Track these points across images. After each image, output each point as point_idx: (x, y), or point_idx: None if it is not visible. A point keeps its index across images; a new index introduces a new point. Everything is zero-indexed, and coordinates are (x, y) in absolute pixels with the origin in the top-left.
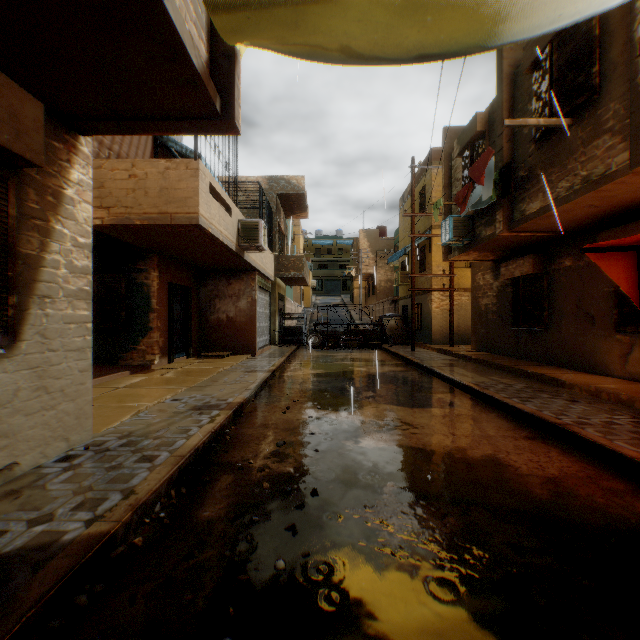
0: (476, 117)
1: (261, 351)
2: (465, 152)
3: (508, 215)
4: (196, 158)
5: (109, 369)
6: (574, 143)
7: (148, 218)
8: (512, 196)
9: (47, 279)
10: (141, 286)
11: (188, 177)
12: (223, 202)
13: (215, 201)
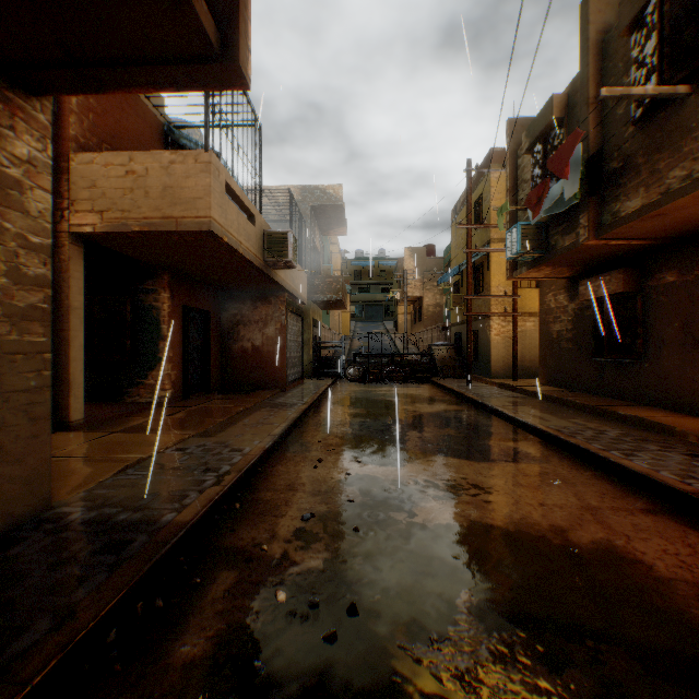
0: (551, 101)
1: (292, 385)
2: (536, 146)
3: (595, 218)
4: (207, 149)
5: (110, 407)
6: (693, 118)
7: (149, 224)
8: (600, 195)
9: None
10: (149, 309)
11: (197, 173)
12: (244, 208)
13: (233, 205)
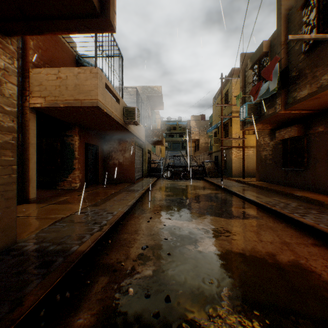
0: (262, 44)
1: (137, 181)
2: (254, 66)
3: (284, 100)
4: (96, 66)
5: (50, 192)
6: None
7: (68, 103)
8: (287, 88)
9: None
10: (69, 144)
11: (91, 78)
12: (114, 95)
13: (108, 94)
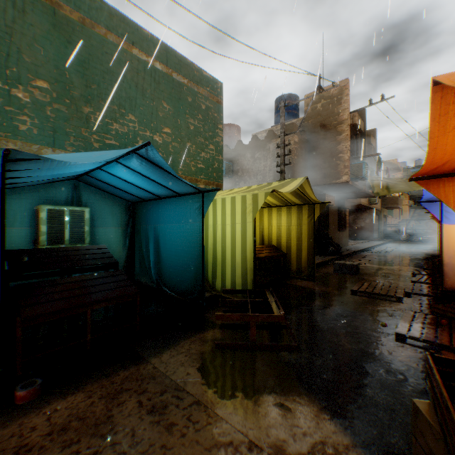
0: None
1: (374, 239)
2: None
3: None
4: None
5: None
6: None
7: None
8: None
9: (346, 221)
10: None
11: None
12: None
13: None
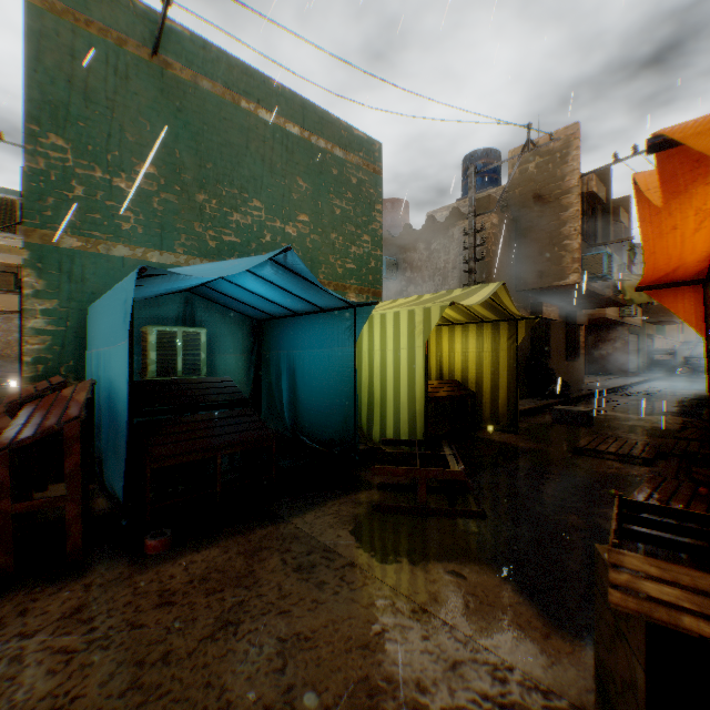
0: None
1: (630, 374)
2: None
3: None
4: None
5: None
6: None
7: None
8: None
9: (579, 345)
10: None
11: None
12: None
13: None
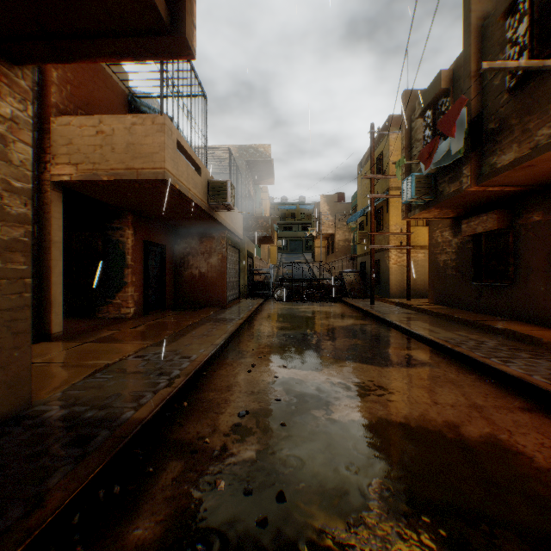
0: (440, 75)
1: (231, 304)
2: (427, 112)
3: (476, 169)
4: (162, 113)
5: (85, 322)
6: None
7: (115, 174)
8: (480, 150)
9: None
10: (117, 243)
11: (154, 132)
12: (192, 161)
13: (183, 159)
